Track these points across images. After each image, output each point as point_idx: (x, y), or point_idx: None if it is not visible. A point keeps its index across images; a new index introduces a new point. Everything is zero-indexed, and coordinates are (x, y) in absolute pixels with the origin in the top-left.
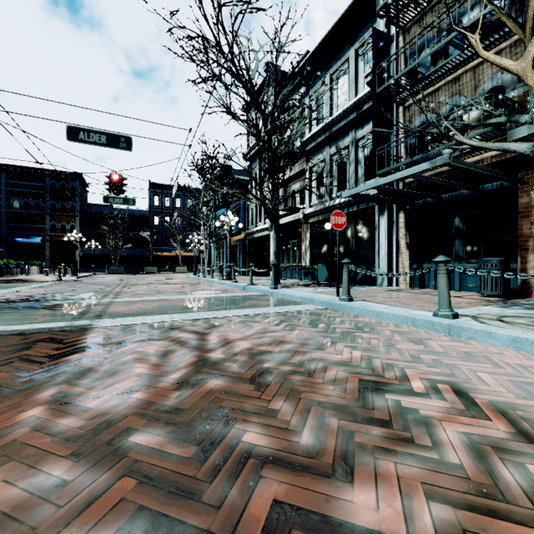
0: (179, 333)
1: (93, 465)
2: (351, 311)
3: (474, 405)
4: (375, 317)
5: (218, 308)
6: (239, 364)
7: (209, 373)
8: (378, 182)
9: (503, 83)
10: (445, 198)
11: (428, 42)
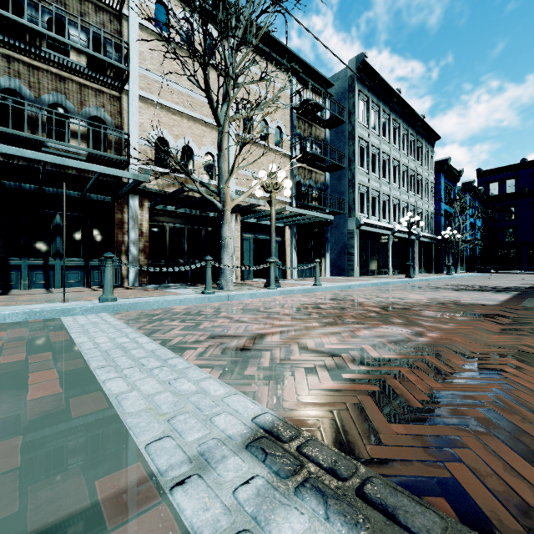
0: (266, 342)
1: (416, 322)
2: (149, 306)
3: (316, 304)
4: (179, 304)
5: (33, 355)
6: (322, 320)
7: (342, 322)
8: (64, 160)
9: (106, 119)
10: (49, 191)
11: (24, 2)
